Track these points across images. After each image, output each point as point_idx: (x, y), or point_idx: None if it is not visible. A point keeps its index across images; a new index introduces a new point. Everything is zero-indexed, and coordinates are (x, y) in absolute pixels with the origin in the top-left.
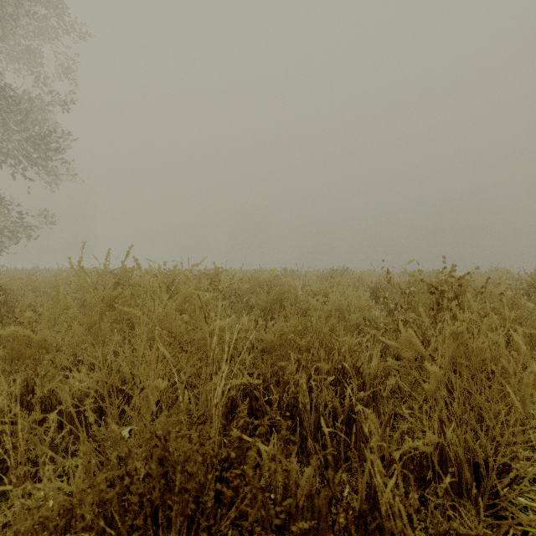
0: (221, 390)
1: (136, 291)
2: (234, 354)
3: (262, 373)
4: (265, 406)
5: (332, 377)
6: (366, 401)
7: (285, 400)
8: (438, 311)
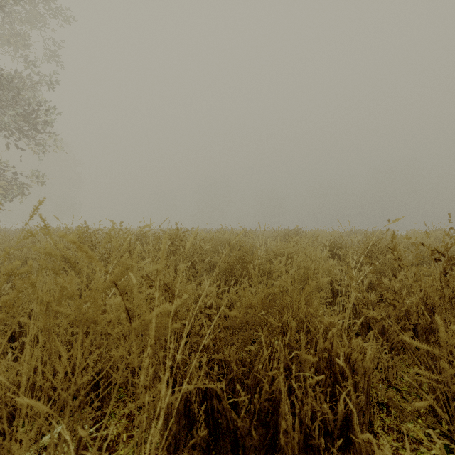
0: (168, 401)
1: (42, 265)
2: (193, 323)
3: (225, 360)
4: (229, 413)
5: (321, 378)
6: (361, 404)
7: (255, 405)
8: (446, 284)
